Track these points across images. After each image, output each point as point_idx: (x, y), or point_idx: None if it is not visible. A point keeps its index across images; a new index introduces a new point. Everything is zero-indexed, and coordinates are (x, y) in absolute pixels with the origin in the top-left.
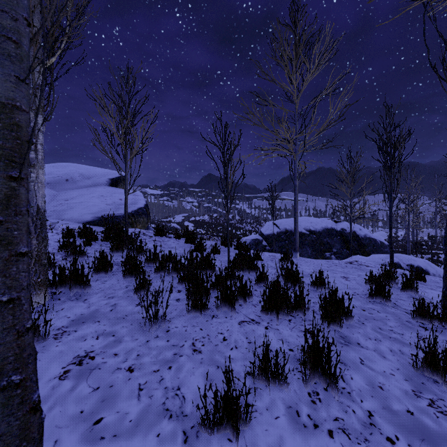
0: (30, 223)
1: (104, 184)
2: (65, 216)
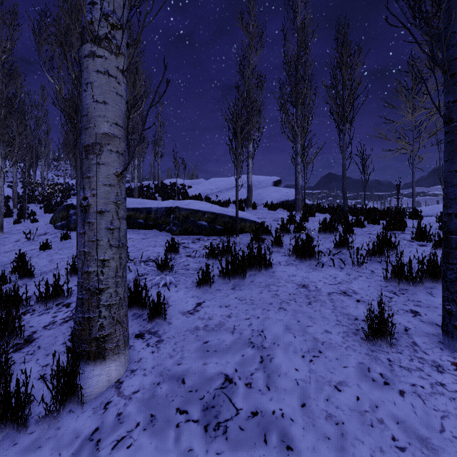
0: (299, 190)
1: (270, 185)
2: (263, 201)
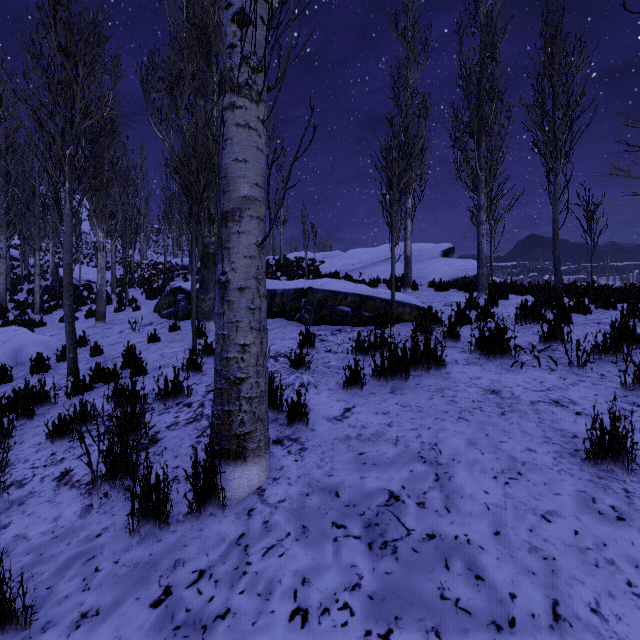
0: (483, 261)
1: (438, 256)
2: (427, 280)
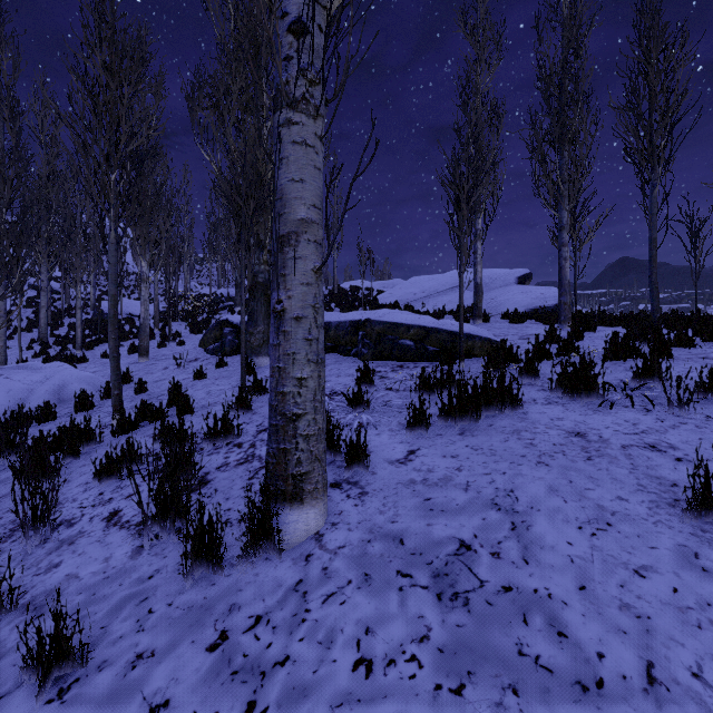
0: (566, 288)
1: (512, 284)
2: (500, 310)
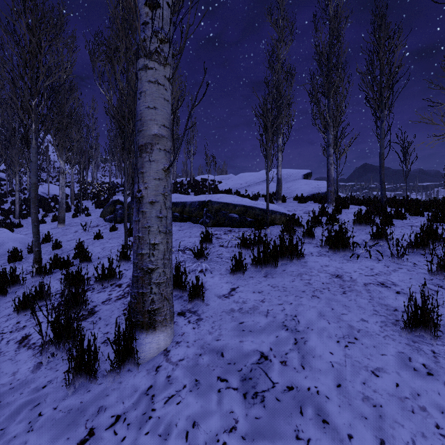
0: (331, 182)
1: (300, 178)
2: (293, 195)
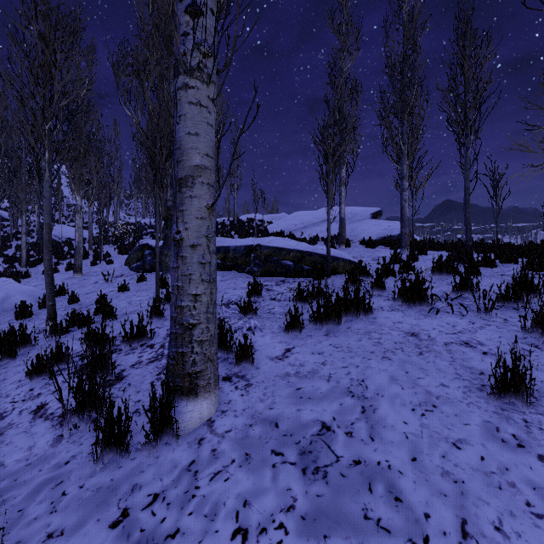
0: (406, 222)
1: (368, 218)
2: (359, 238)
